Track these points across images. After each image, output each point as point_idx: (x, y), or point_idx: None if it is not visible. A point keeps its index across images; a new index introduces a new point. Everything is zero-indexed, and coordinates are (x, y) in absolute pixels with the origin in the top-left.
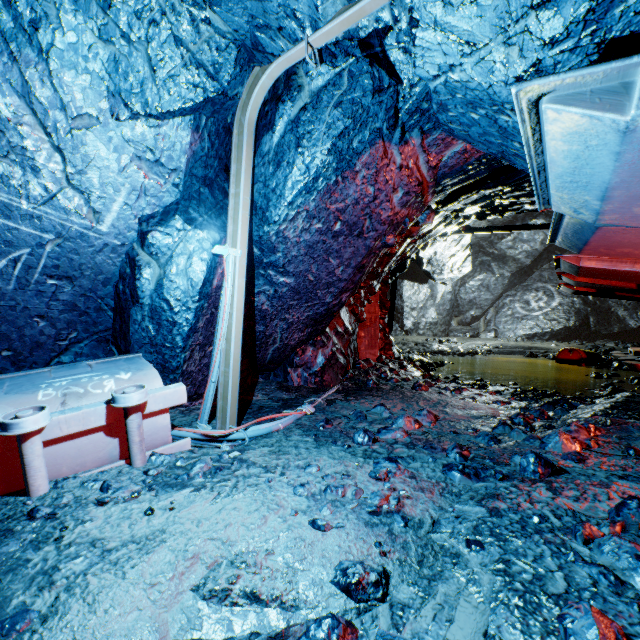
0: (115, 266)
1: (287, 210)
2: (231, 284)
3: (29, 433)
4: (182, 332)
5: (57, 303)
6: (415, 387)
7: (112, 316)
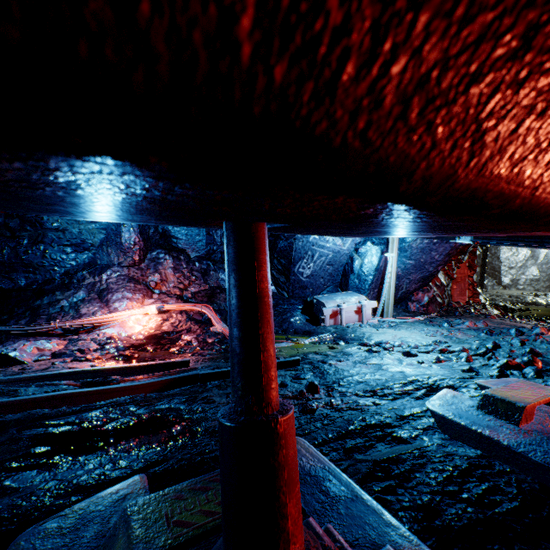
0: (345, 260)
1: (413, 238)
2: (390, 266)
3: (343, 308)
4: (368, 283)
5: (327, 273)
6: (486, 316)
7: (340, 277)
